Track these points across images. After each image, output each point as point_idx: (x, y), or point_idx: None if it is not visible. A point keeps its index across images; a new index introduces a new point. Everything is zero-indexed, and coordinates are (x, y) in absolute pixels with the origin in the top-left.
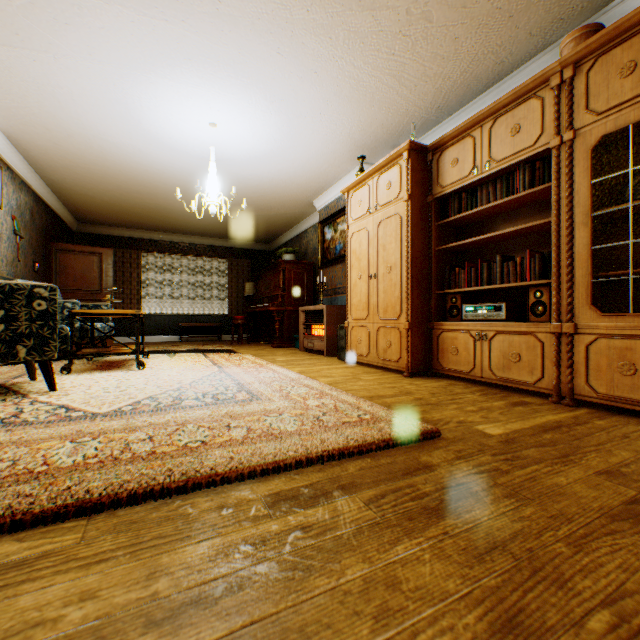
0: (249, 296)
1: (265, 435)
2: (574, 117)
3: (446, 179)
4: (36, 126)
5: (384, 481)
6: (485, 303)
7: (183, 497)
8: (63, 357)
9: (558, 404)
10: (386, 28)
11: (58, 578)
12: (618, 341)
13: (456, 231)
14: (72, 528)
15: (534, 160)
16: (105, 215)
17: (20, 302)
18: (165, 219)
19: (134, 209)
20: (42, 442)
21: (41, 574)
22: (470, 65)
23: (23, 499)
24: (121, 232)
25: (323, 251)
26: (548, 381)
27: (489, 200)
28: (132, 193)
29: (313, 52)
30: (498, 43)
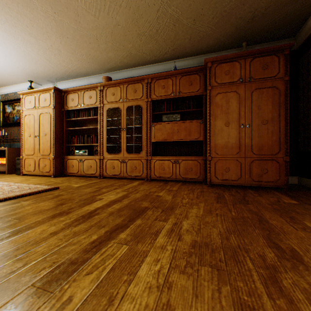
0: None
1: None
2: (104, 101)
3: (70, 104)
4: None
5: (38, 198)
6: (82, 150)
7: None
8: None
9: (100, 178)
10: (43, 46)
11: None
12: (112, 160)
13: (75, 123)
14: None
15: (96, 108)
16: None
17: None
18: None
19: None
20: None
21: None
22: (78, 68)
23: None
24: None
25: (5, 118)
26: (98, 172)
27: (84, 116)
28: None
29: (4, 36)
30: (86, 67)
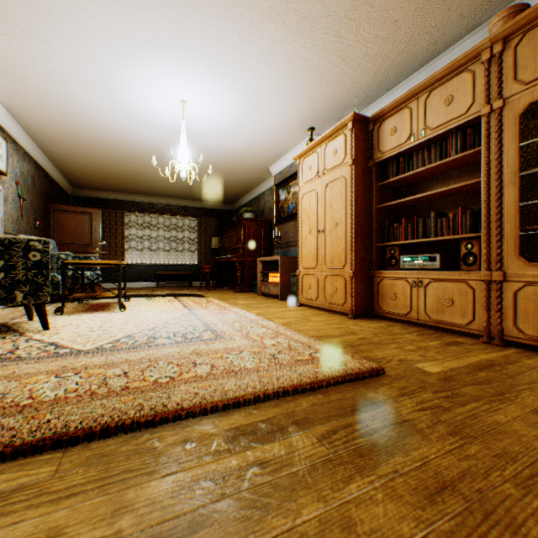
0: (215, 249)
1: (227, 372)
2: (503, 87)
3: (385, 146)
4: (35, 105)
5: (335, 417)
6: (421, 254)
7: (151, 431)
8: (59, 300)
9: (488, 344)
10: (333, 13)
11: (29, 513)
12: None
13: (394, 191)
14: (48, 460)
15: (465, 127)
16: (95, 181)
17: (18, 253)
18: (144, 184)
19: (118, 176)
20: (31, 376)
21: (14, 508)
22: (407, 45)
23: (6, 432)
24: (108, 195)
25: (278, 210)
26: (479, 323)
27: (424, 163)
28: (117, 162)
29: (269, 36)
30: (432, 25)
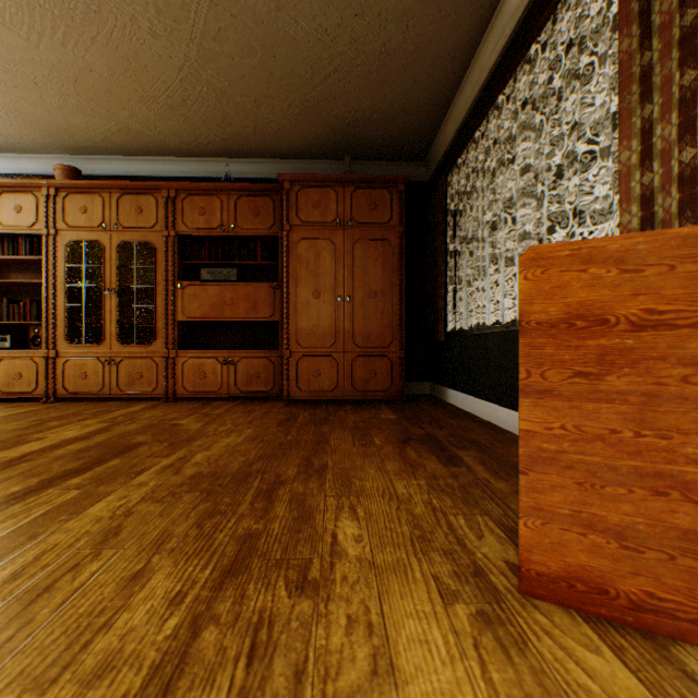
0: None
1: None
2: (58, 222)
3: None
4: None
5: None
6: None
7: None
8: None
9: (48, 403)
10: None
11: None
12: (81, 360)
13: None
14: None
15: (36, 236)
16: None
17: None
18: None
19: None
20: None
21: None
22: None
23: None
24: None
25: None
26: (43, 389)
27: (0, 252)
28: None
29: None
30: (8, 133)
